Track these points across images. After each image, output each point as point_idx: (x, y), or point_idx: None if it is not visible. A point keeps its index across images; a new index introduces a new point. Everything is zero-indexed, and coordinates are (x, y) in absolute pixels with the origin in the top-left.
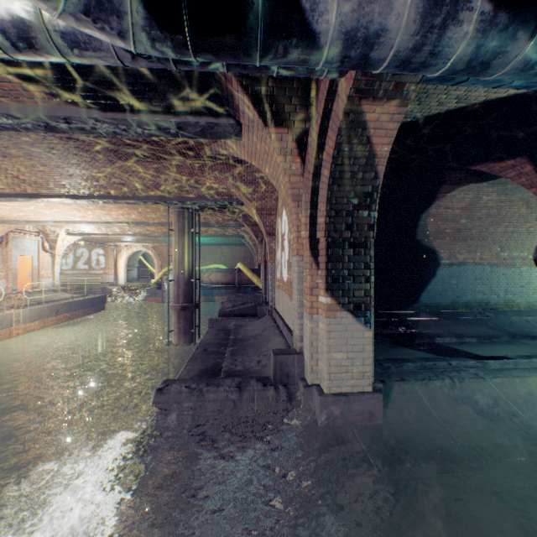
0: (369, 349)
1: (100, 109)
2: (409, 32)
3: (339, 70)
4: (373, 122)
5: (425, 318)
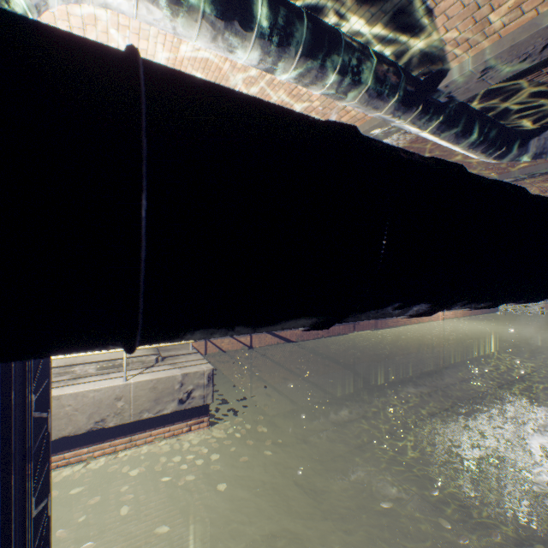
0: None
1: None
2: None
3: None
4: None
5: None
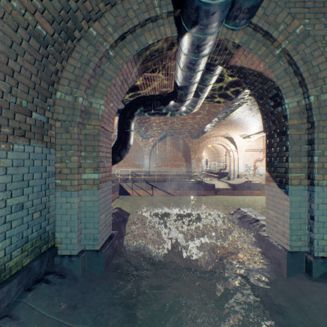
0: (287, 215)
1: (232, 99)
2: (182, 69)
3: (199, 78)
4: (242, 63)
5: None
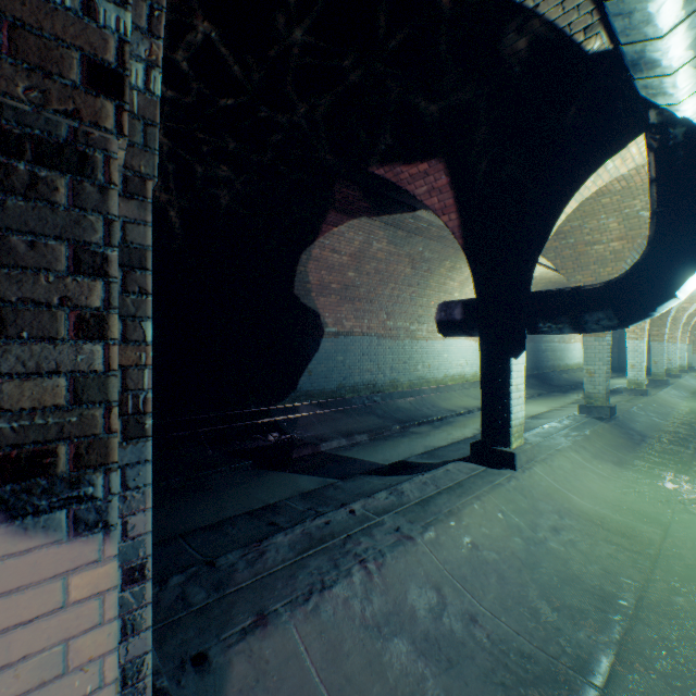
0: (103, 645)
1: None
2: None
3: None
4: None
5: (307, 413)
